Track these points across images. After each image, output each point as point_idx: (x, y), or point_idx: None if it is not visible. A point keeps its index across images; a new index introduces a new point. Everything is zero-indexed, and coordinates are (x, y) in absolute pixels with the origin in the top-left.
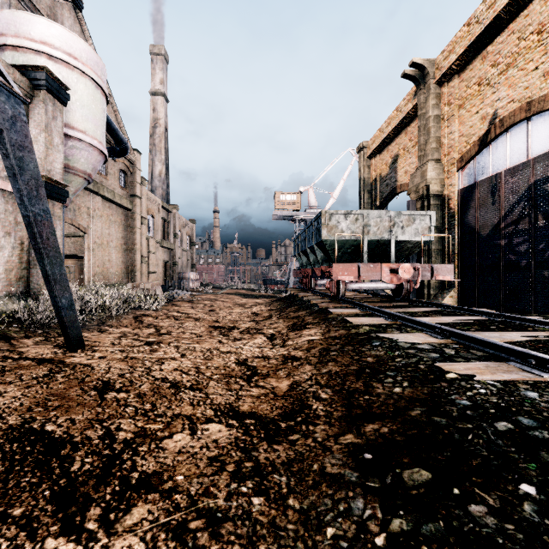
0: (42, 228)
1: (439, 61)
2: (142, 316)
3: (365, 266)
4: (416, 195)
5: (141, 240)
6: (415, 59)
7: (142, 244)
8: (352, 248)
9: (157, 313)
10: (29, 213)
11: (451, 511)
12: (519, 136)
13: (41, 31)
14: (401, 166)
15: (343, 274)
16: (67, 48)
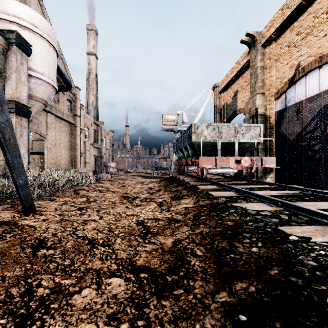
0: (5, 132)
1: (263, 32)
2: (79, 190)
3: (220, 158)
4: (249, 115)
5: (81, 143)
6: (249, 31)
7: (81, 145)
8: (211, 147)
9: (88, 188)
10: None
11: None
12: (314, 78)
13: (14, 9)
14: (239, 98)
15: (206, 164)
16: (31, 20)
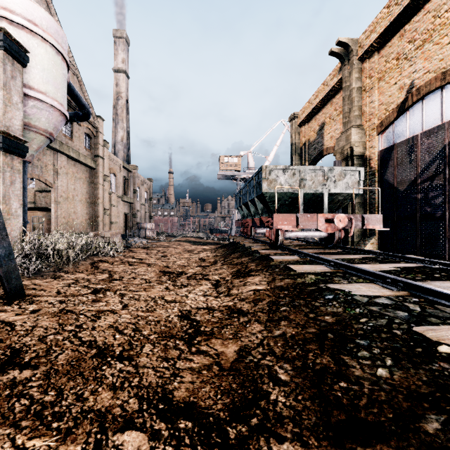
0: None
1: (361, 40)
2: (99, 262)
3: (303, 216)
4: (341, 156)
5: (104, 195)
6: (341, 38)
7: (105, 198)
8: (289, 200)
9: (113, 259)
10: None
11: None
12: (434, 103)
13: None
14: (327, 132)
15: (283, 224)
16: (27, 15)
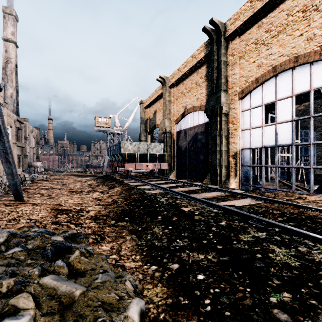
0: (10, 154)
1: (170, 78)
2: (26, 189)
3: (138, 164)
4: (162, 131)
5: None
6: (161, 75)
7: None
8: (133, 156)
9: (33, 187)
10: (7, 149)
11: (136, 204)
12: (192, 117)
13: None
14: (157, 116)
15: (129, 167)
16: None
